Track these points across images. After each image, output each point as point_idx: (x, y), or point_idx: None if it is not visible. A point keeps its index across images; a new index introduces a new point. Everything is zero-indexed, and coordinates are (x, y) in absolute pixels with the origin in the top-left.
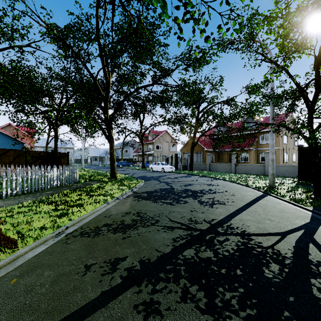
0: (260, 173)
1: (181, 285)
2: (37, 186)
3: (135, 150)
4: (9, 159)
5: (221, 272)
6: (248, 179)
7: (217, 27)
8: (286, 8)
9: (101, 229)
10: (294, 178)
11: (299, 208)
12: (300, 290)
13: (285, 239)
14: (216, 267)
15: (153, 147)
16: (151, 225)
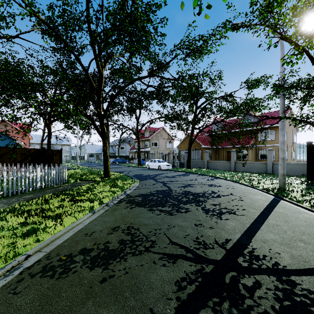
0: (261, 172)
1: None
2: (16, 189)
3: (132, 147)
4: None
5: None
6: (251, 179)
7: None
8: None
9: (74, 260)
10: (300, 177)
11: None
12: None
13: None
14: None
15: (149, 144)
16: (145, 251)
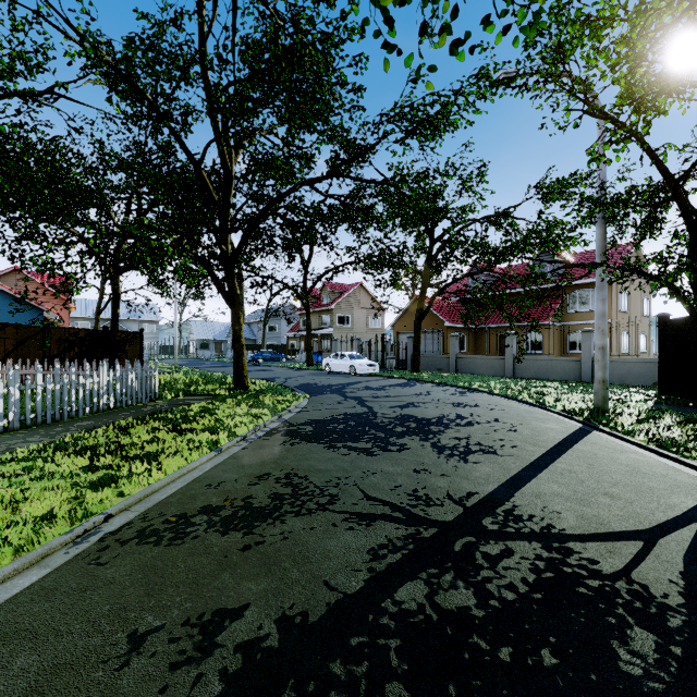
0: (570, 378)
1: None
2: (60, 408)
3: (293, 327)
4: (6, 347)
5: (499, 657)
6: (543, 392)
7: (481, 21)
8: None
9: (191, 521)
10: (648, 390)
11: (673, 463)
12: None
13: (656, 552)
14: (486, 639)
15: (331, 320)
16: (318, 510)
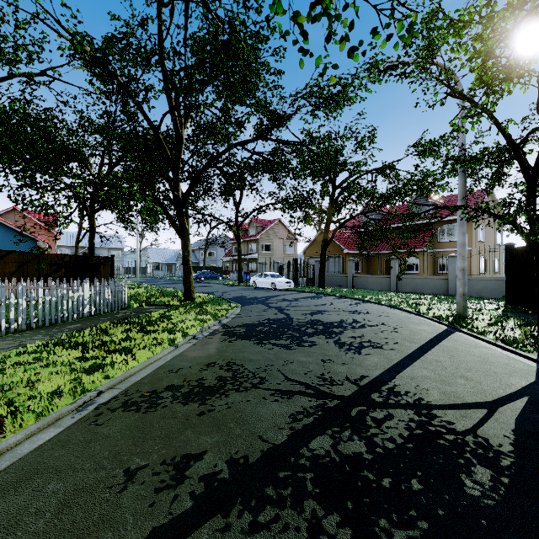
0: (439, 292)
1: (307, 513)
2: (55, 315)
3: (227, 253)
4: (10, 268)
5: (382, 484)
6: (419, 303)
7: (371, 32)
8: (490, 2)
9: (160, 396)
10: (498, 301)
11: (514, 355)
12: (538, 525)
13: (496, 417)
14: (373, 473)
15: (257, 248)
16: (252, 388)
